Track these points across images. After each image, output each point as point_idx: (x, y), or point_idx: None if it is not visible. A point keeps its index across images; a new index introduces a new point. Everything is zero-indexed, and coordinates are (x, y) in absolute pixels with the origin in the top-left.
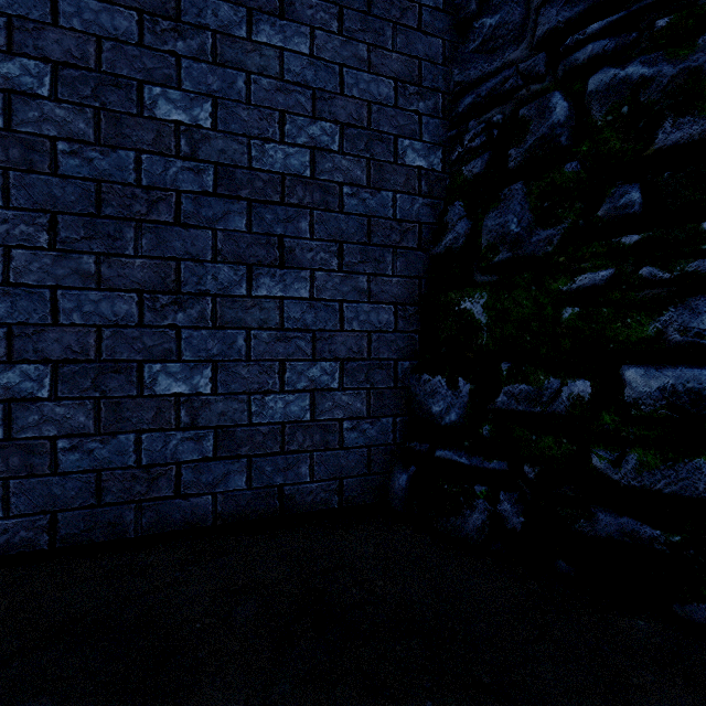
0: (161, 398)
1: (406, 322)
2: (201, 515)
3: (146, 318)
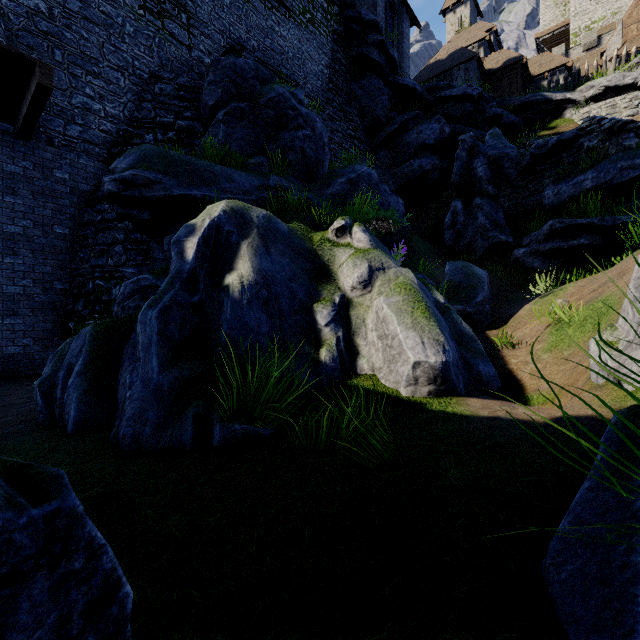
0: None
1: (56, 328)
2: None
3: None
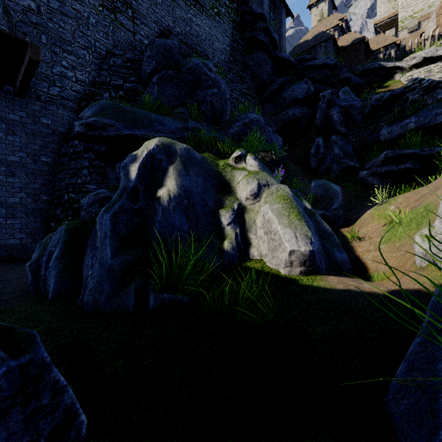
0: None
1: (42, 226)
2: None
3: None
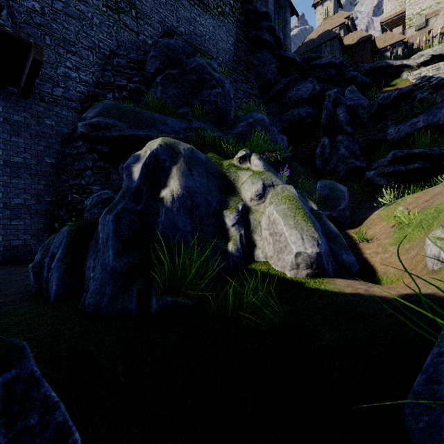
0: None
1: (46, 227)
2: (0, 260)
3: None
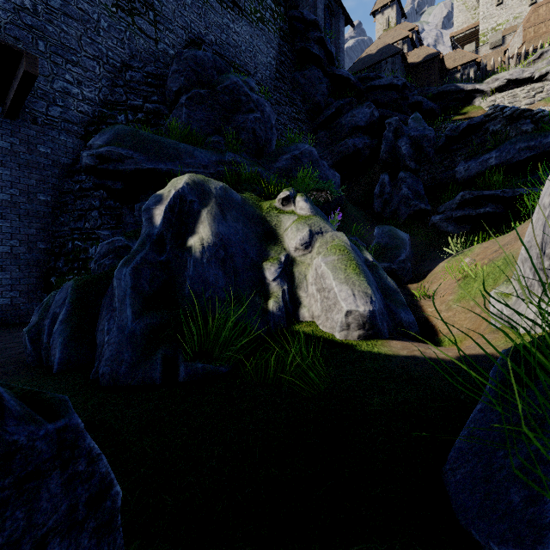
0: None
1: (40, 282)
2: None
3: None
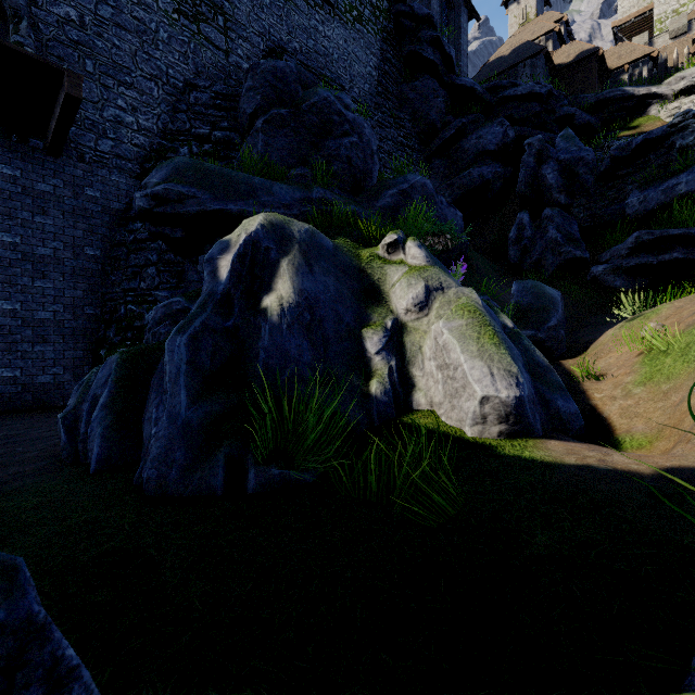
0: (5, 377)
1: (87, 356)
2: (17, 406)
3: (0, 358)
